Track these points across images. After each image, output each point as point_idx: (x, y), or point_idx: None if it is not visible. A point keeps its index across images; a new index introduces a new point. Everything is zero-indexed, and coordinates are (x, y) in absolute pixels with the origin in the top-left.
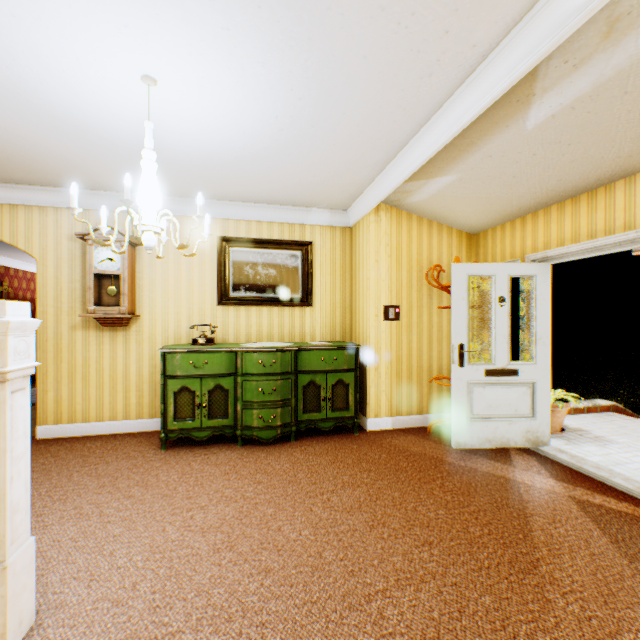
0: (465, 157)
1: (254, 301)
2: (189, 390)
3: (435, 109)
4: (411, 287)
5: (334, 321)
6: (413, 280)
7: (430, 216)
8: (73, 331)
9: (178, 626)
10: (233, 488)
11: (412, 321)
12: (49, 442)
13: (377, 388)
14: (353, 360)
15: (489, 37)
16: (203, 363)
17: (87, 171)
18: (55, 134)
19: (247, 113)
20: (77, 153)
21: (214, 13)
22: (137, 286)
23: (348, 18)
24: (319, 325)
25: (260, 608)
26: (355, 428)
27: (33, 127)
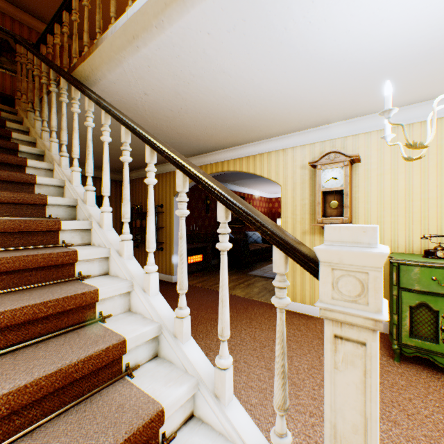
0: None
1: None
2: (427, 307)
3: None
4: None
5: None
6: None
7: None
8: (302, 235)
9: None
10: None
11: None
12: (289, 314)
13: None
14: None
15: None
16: None
17: (321, 109)
18: (312, 79)
19: None
20: (321, 92)
21: None
22: (352, 199)
23: None
24: None
25: None
26: None
27: (298, 80)
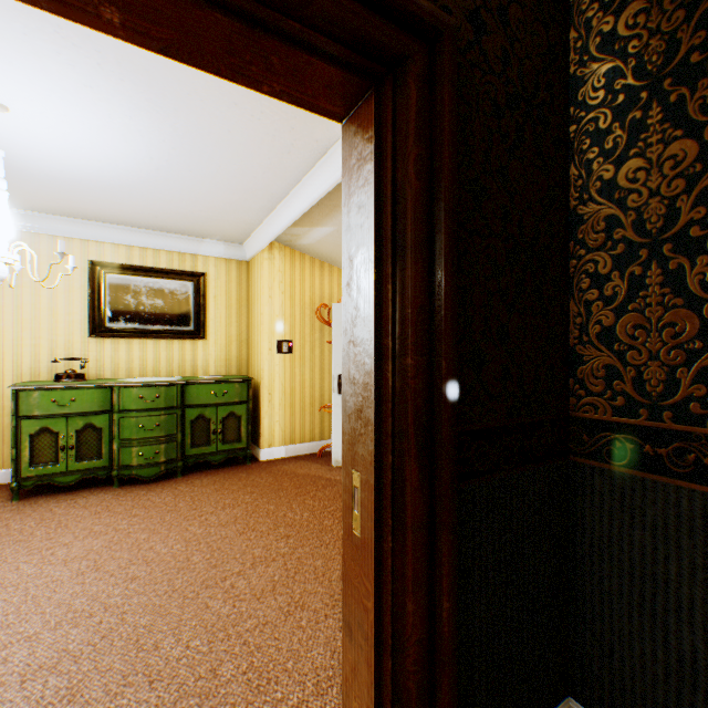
0: (336, 215)
1: (137, 333)
2: (51, 431)
3: (302, 176)
4: (305, 323)
5: (230, 355)
6: (306, 316)
7: (322, 258)
8: None
9: (36, 631)
10: (105, 524)
11: (305, 355)
12: None
13: (271, 419)
14: (246, 393)
15: (327, 138)
16: (70, 401)
17: None
18: None
19: (119, 150)
20: None
21: (76, 74)
22: None
23: (208, 104)
24: (214, 359)
25: (123, 603)
26: (248, 459)
27: None
